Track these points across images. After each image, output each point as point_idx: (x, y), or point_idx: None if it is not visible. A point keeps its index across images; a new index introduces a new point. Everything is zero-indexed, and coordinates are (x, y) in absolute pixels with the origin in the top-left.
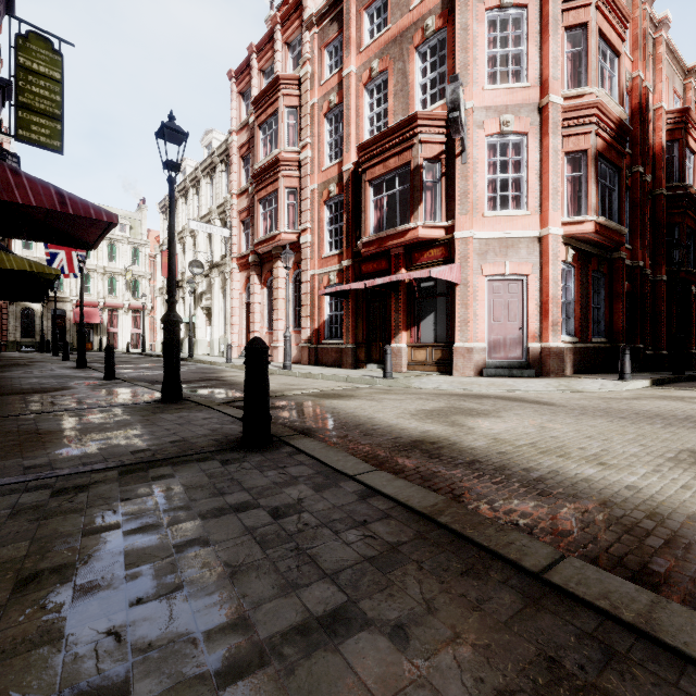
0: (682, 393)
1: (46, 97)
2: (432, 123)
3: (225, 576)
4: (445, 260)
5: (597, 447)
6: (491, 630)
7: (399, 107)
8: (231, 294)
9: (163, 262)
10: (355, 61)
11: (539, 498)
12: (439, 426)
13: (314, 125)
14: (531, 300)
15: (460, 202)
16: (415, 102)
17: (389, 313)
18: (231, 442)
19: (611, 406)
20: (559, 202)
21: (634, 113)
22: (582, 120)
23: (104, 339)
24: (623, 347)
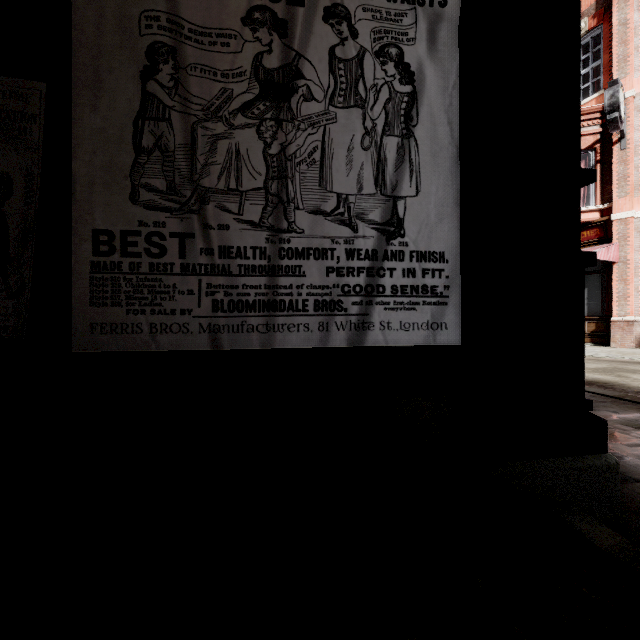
0: None
1: None
2: (585, 117)
3: None
4: (599, 240)
5: None
6: None
7: None
8: None
9: None
10: None
11: None
12: (607, 376)
13: None
14: None
15: (618, 186)
16: None
17: None
18: None
19: None
20: None
21: None
22: None
23: None
24: None
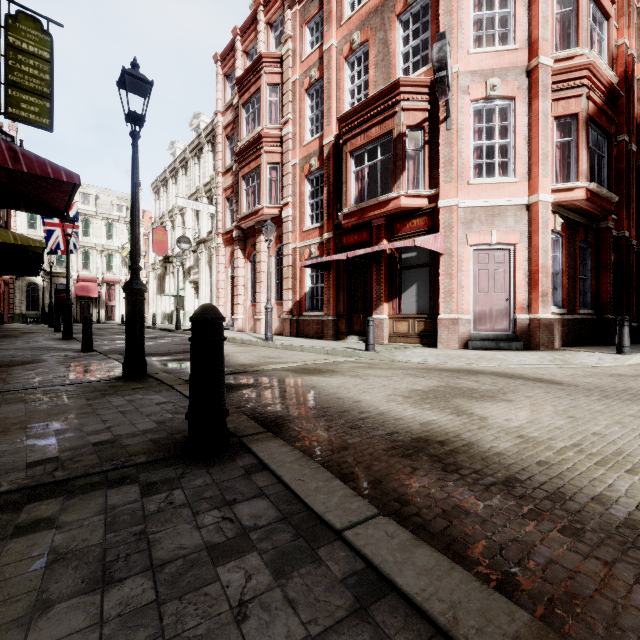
0: None
1: (35, 76)
2: (415, 90)
3: None
4: (428, 230)
5: None
6: None
7: (380, 77)
8: (216, 268)
9: (154, 239)
10: (335, 35)
11: None
12: (442, 415)
13: (296, 101)
14: (518, 270)
15: (444, 170)
16: (397, 71)
17: (370, 285)
18: (173, 444)
19: (631, 385)
20: (549, 168)
21: (619, 81)
22: (572, 82)
23: (103, 312)
24: (622, 318)
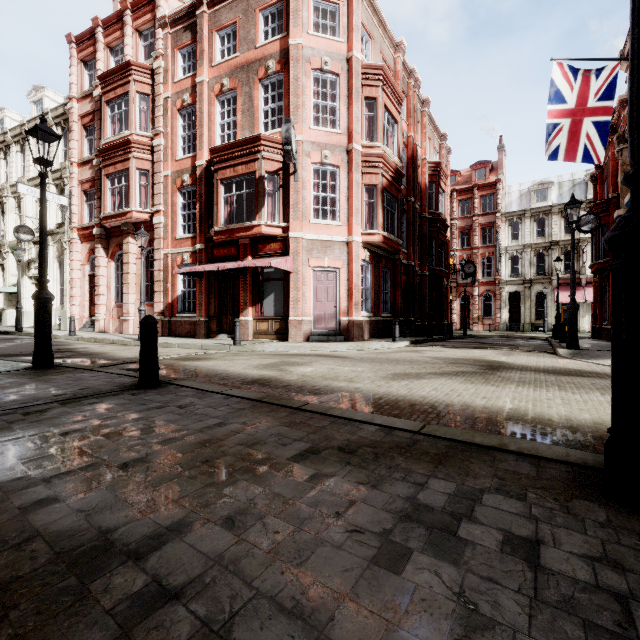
0: (421, 348)
1: None
2: (272, 145)
3: (167, 422)
4: (282, 252)
5: (354, 375)
6: (276, 419)
7: (246, 123)
8: (70, 264)
9: None
10: (207, 72)
11: (314, 395)
12: (272, 372)
13: (168, 117)
14: (342, 286)
15: (293, 210)
16: (260, 123)
17: (238, 292)
18: (129, 386)
19: (378, 356)
20: (360, 219)
21: (409, 161)
22: (374, 164)
23: None
24: (395, 320)
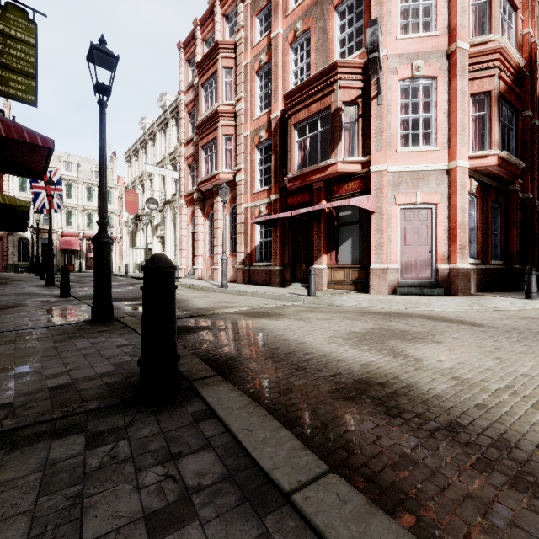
0: None
1: (22, 58)
2: (350, 70)
3: None
4: (361, 191)
5: None
6: None
7: (320, 60)
8: (179, 225)
9: (127, 200)
10: (281, 24)
11: None
12: (380, 356)
13: (247, 81)
14: (440, 226)
15: (376, 139)
16: (335, 55)
17: (312, 239)
18: (127, 388)
19: None
20: (466, 138)
21: (524, 65)
22: (486, 64)
23: (83, 262)
24: (530, 268)
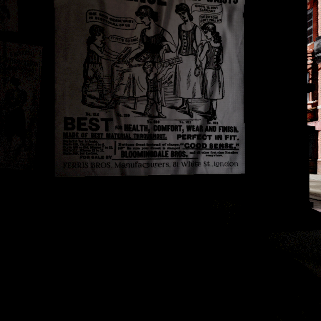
0: None
1: None
2: None
3: None
4: (311, 119)
5: None
6: None
7: None
8: None
9: None
10: None
11: None
12: (316, 190)
13: None
14: None
15: None
16: None
17: None
18: None
19: None
20: None
21: None
22: None
23: None
24: None
